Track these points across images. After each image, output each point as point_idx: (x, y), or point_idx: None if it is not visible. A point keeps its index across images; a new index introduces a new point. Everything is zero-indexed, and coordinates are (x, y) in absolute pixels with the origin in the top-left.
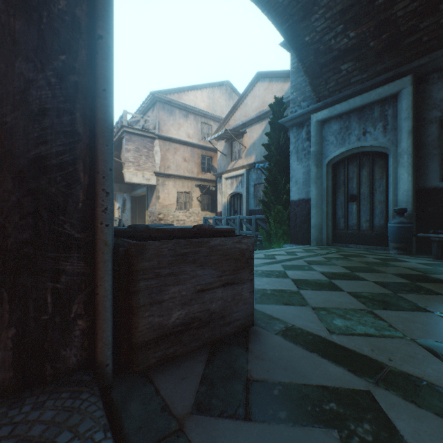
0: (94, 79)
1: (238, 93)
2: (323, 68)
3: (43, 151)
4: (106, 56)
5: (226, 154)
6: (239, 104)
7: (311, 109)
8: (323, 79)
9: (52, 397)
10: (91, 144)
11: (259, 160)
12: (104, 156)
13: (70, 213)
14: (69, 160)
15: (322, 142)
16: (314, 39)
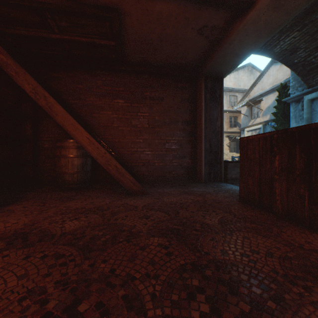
0: (221, 138)
1: (257, 68)
2: (309, 71)
3: (215, 150)
4: (223, 135)
5: (247, 115)
6: (257, 82)
7: (304, 93)
8: (310, 76)
9: (218, 182)
10: (220, 148)
11: (272, 118)
12: (222, 150)
13: (218, 158)
14: (218, 151)
15: (312, 111)
16: (300, 60)
